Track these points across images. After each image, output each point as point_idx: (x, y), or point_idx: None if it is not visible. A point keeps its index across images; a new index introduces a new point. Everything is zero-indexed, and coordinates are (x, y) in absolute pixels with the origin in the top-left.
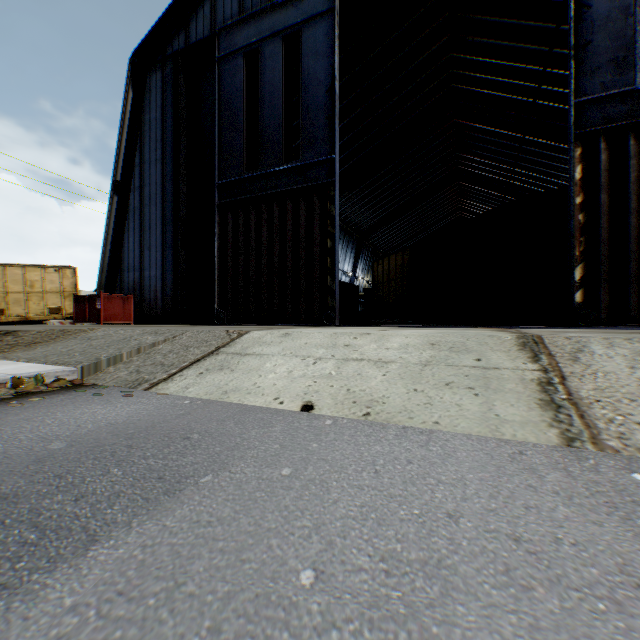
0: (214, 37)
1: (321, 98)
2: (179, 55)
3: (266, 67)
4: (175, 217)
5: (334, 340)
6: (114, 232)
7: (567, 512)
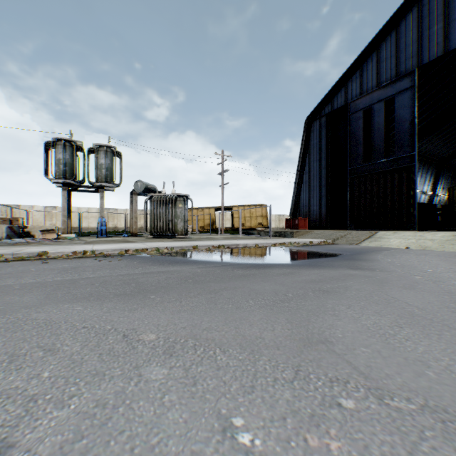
0: (346, 105)
1: (406, 127)
2: (328, 115)
3: (375, 116)
4: (326, 184)
5: (414, 234)
6: (296, 191)
7: (455, 254)
